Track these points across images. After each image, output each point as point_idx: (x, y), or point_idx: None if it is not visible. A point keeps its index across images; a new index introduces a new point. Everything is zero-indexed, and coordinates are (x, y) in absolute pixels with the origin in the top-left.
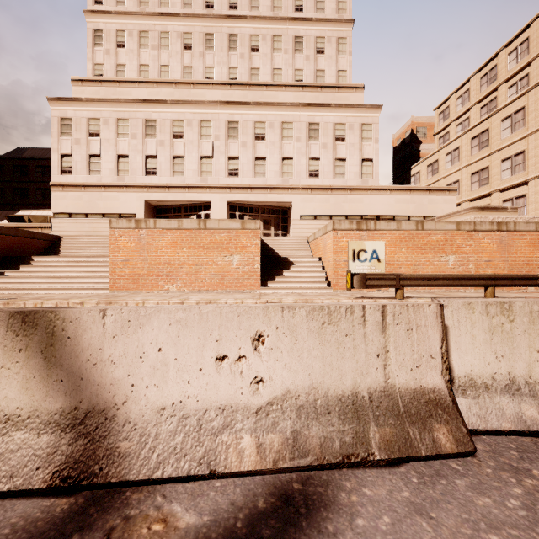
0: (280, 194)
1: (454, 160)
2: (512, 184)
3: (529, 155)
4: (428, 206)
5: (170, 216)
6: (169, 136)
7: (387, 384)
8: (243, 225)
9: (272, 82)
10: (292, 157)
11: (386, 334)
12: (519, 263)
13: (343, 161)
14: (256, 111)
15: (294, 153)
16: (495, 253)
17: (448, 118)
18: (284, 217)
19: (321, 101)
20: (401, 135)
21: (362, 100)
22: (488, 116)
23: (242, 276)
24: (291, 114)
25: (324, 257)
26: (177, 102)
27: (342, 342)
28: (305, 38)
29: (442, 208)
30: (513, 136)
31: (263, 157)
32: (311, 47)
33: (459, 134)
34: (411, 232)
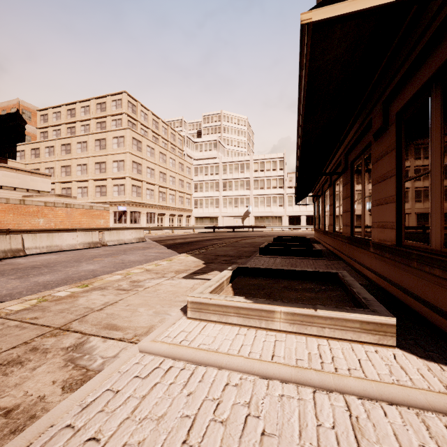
0: None
1: (51, 153)
2: (82, 180)
3: (89, 167)
4: (31, 183)
5: None
6: None
7: (11, 248)
8: None
9: None
10: None
11: (11, 240)
12: (76, 223)
13: None
14: None
15: None
16: (65, 218)
17: (47, 122)
18: None
19: None
20: (7, 107)
21: None
22: (71, 136)
23: None
24: None
25: None
26: None
27: (2, 241)
28: None
29: (41, 185)
30: (82, 154)
31: None
32: None
33: (54, 138)
34: (17, 205)
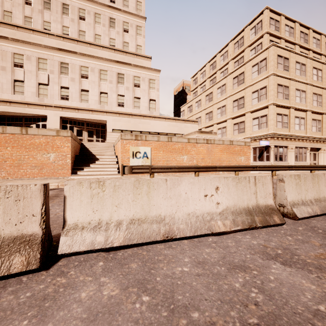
0: (99, 115)
1: (199, 106)
2: (221, 121)
3: (227, 107)
4: (184, 129)
5: (13, 123)
6: (10, 64)
7: None
8: (58, 133)
9: (94, 43)
10: (107, 93)
11: None
12: (216, 160)
13: (139, 99)
14: (82, 59)
15: (108, 90)
16: (205, 155)
17: (197, 83)
18: (103, 130)
19: (126, 61)
20: (178, 89)
21: (150, 65)
22: (212, 85)
23: (57, 167)
24: (106, 65)
25: (118, 155)
26: (17, 40)
27: None
28: (116, 20)
29: (191, 130)
30: (221, 97)
31: (87, 90)
32: (120, 27)
33: (201, 92)
34: (165, 142)
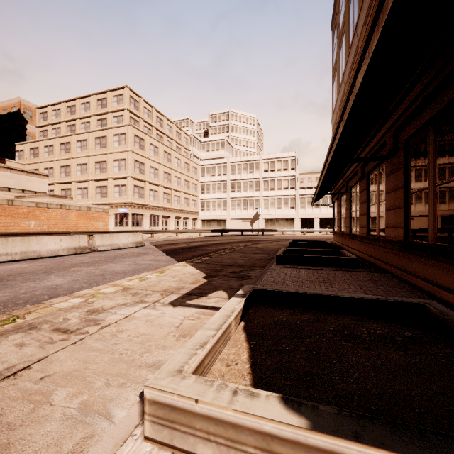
0: None
1: (50, 152)
2: (82, 180)
3: (89, 167)
4: (26, 183)
5: None
6: None
7: None
8: None
9: None
10: None
11: None
12: (71, 225)
13: None
14: None
15: None
16: (59, 220)
17: (47, 120)
18: None
19: None
20: (7, 107)
21: None
22: (70, 135)
23: None
24: None
25: None
26: None
27: None
28: None
29: (38, 186)
30: (82, 153)
31: None
32: None
33: (53, 136)
34: (4, 206)
